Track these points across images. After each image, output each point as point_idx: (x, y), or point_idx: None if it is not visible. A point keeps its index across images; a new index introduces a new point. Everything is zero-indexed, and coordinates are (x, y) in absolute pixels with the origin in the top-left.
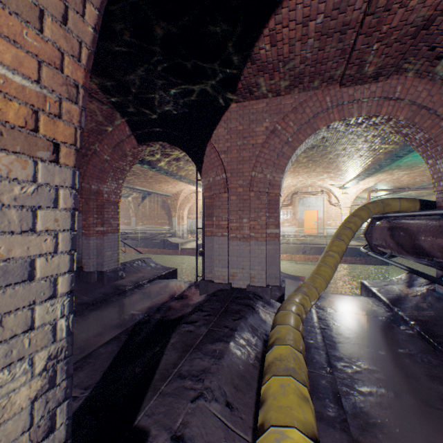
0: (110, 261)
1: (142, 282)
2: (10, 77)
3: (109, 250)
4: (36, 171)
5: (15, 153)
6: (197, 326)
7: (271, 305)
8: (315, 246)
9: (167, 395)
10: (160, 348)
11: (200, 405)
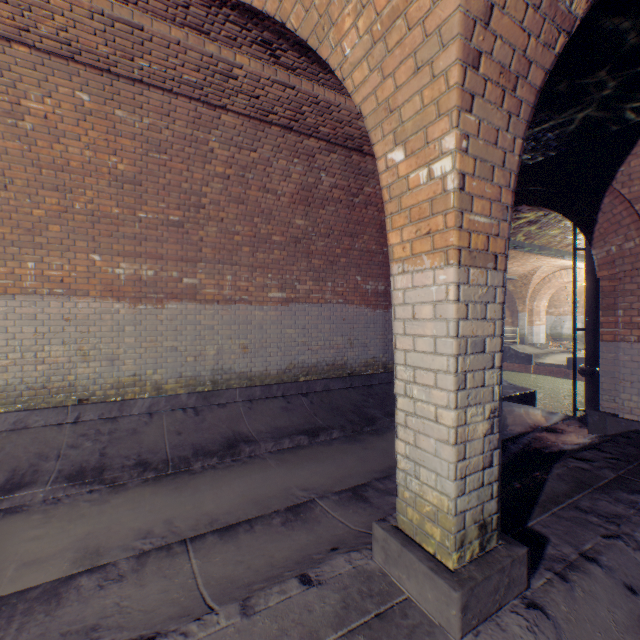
0: None
1: None
2: (479, 220)
3: None
4: (486, 277)
5: (479, 268)
6: (594, 466)
7: None
8: None
9: (562, 518)
10: (539, 473)
11: (617, 545)
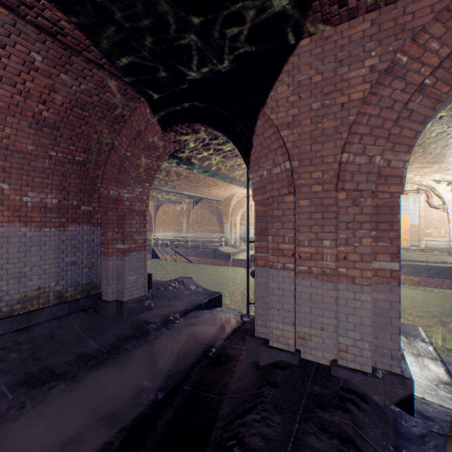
0: (133, 287)
1: (173, 317)
2: None
3: (131, 273)
4: None
5: None
6: None
7: (390, 424)
8: (408, 264)
9: None
10: None
11: None
